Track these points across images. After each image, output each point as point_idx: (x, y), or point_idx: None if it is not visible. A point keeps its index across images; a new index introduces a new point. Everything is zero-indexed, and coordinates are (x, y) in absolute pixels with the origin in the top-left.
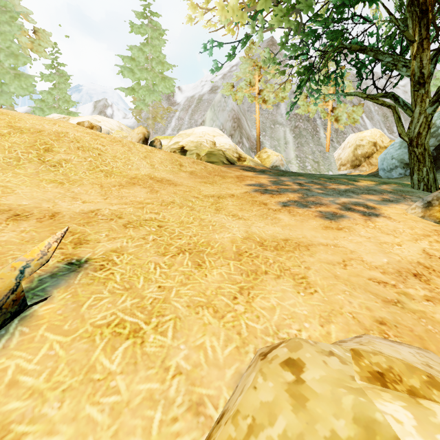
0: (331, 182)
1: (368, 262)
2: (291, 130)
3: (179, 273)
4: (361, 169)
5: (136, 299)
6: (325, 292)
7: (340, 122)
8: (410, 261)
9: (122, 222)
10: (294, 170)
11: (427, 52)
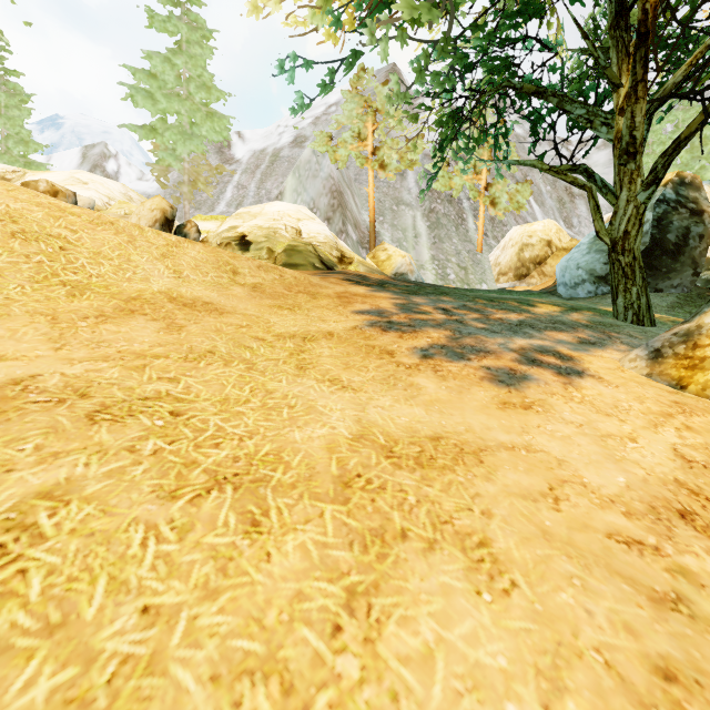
0: (495, 307)
1: (594, 487)
2: (425, 215)
3: (204, 554)
4: (530, 281)
5: (69, 668)
6: (533, 585)
7: (498, 207)
8: (663, 479)
9: (87, 407)
10: (429, 279)
11: (642, 104)
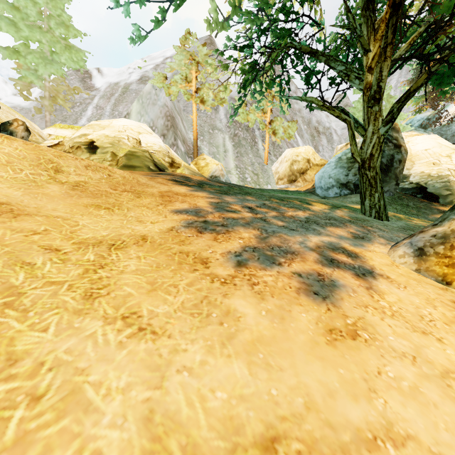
0: (286, 205)
1: None
2: (231, 138)
3: None
4: (297, 184)
5: None
6: None
7: (277, 136)
8: None
9: None
10: (234, 181)
11: (389, 62)
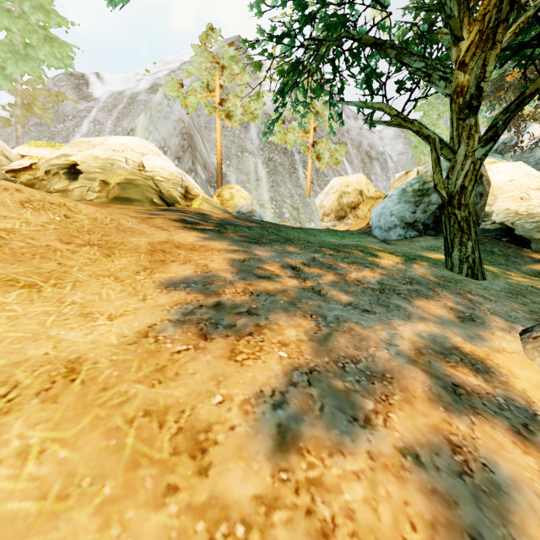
0: (345, 260)
1: None
2: (265, 162)
3: None
4: (347, 222)
5: None
6: None
7: (322, 161)
8: None
9: None
10: (269, 217)
11: (499, 49)
